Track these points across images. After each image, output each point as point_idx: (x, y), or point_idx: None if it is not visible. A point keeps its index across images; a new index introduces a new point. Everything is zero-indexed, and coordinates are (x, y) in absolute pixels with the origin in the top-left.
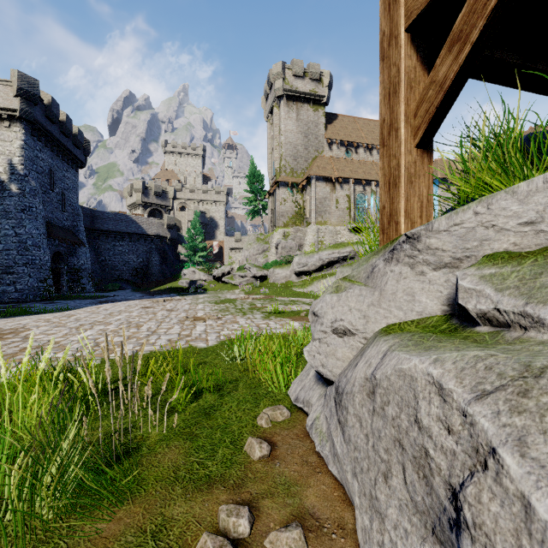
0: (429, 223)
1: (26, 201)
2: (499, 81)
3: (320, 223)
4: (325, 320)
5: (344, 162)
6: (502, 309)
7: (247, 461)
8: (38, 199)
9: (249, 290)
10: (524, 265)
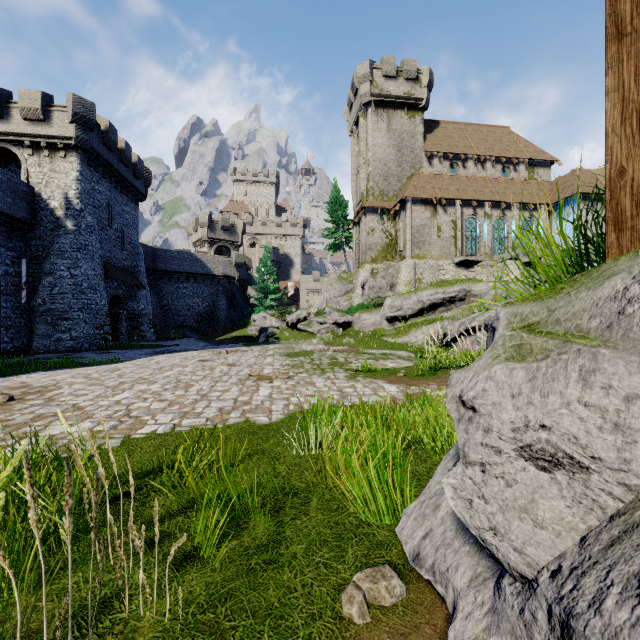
0: None
1: (81, 239)
2: None
3: (418, 257)
4: (497, 423)
5: (448, 179)
6: None
7: None
8: (95, 236)
9: (329, 340)
10: None
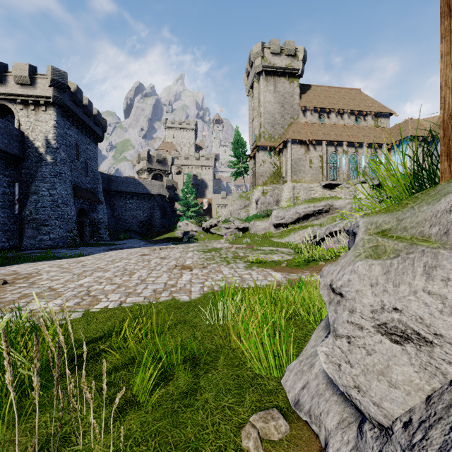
0: None
1: (57, 168)
2: None
3: (295, 181)
4: (359, 306)
5: (317, 126)
6: None
7: None
8: (67, 166)
9: (233, 240)
10: None
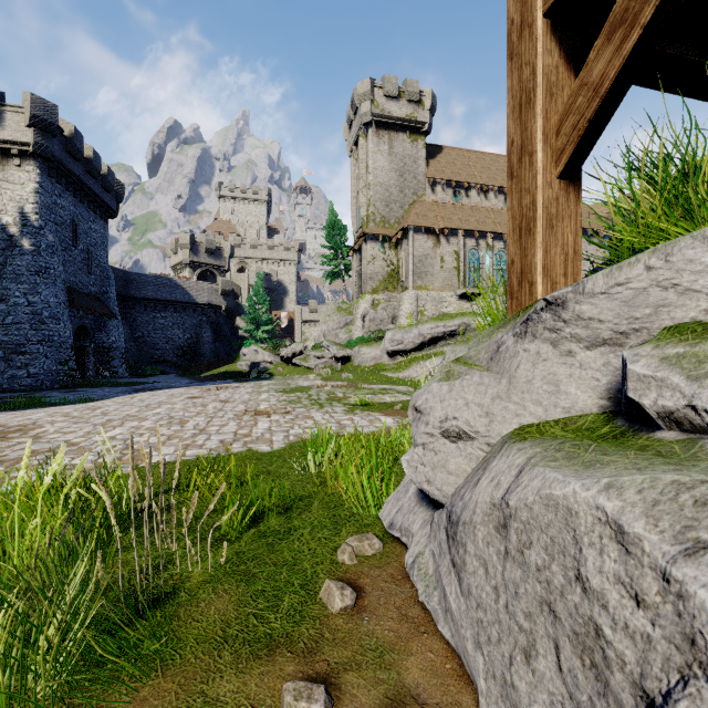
0: (579, 283)
1: (41, 261)
2: (671, 88)
3: (420, 288)
4: (432, 418)
5: (451, 208)
6: (700, 407)
7: (323, 613)
8: (57, 257)
9: (327, 375)
10: None
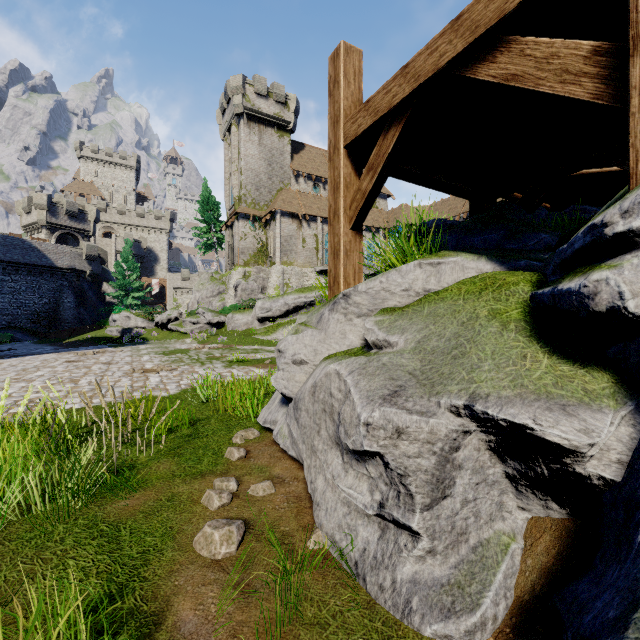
0: (356, 286)
1: None
2: (412, 182)
3: (286, 264)
4: (287, 355)
5: (312, 198)
6: (379, 339)
7: (228, 461)
8: None
9: (203, 339)
10: (393, 315)
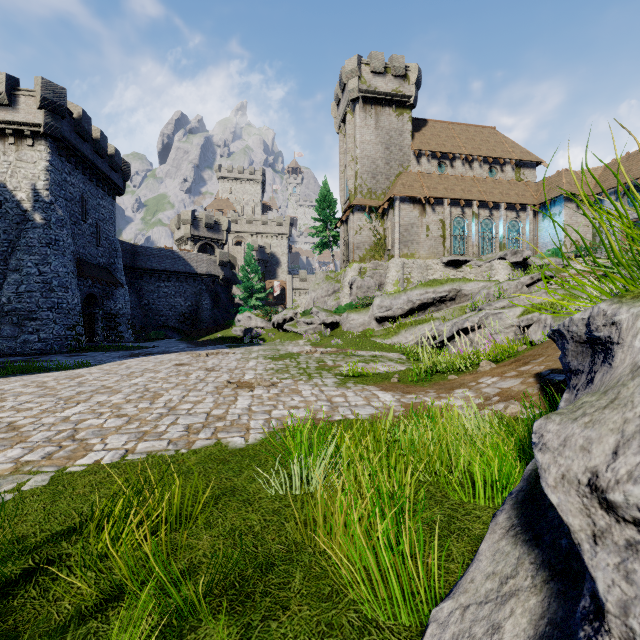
0: None
1: (51, 233)
2: None
3: (406, 256)
4: None
5: (437, 178)
6: None
7: None
8: (66, 230)
9: (317, 341)
10: None
